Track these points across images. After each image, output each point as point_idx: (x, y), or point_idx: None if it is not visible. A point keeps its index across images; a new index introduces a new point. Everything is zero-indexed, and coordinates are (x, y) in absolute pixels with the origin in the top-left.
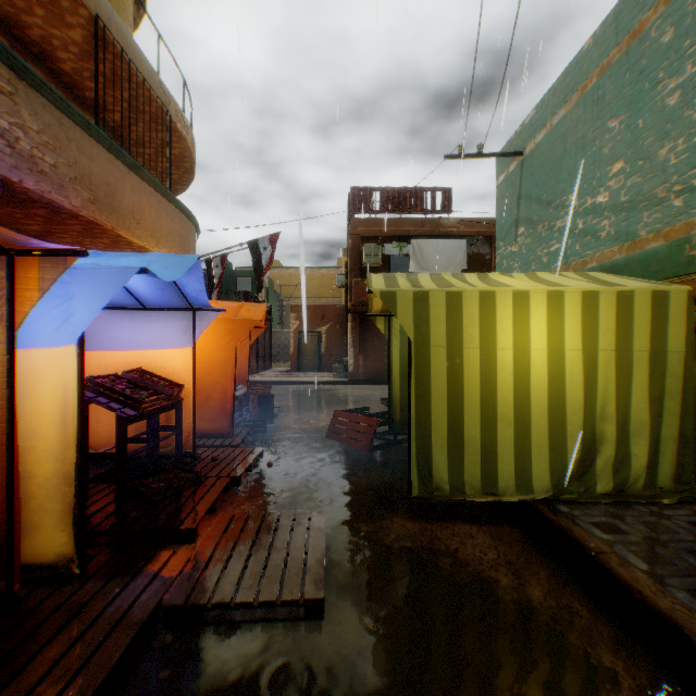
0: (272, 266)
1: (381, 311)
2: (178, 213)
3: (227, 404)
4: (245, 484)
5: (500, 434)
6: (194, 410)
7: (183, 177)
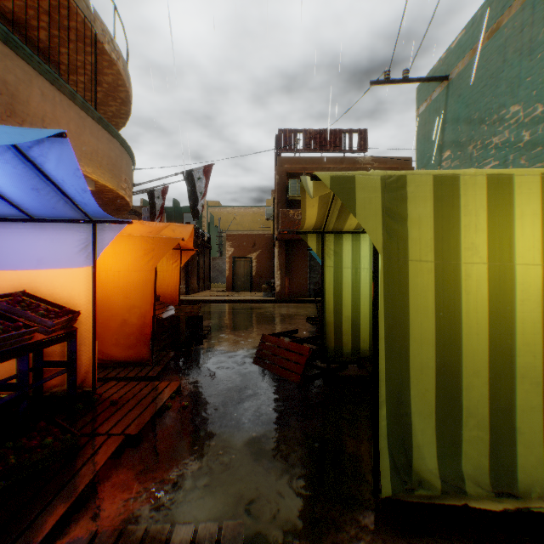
0: (213, 206)
1: (313, 227)
2: (107, 135)
3: (146, 329)
4: (146, 441)
5: (520, 398)
6: (93, 341)
7: (121, 110)
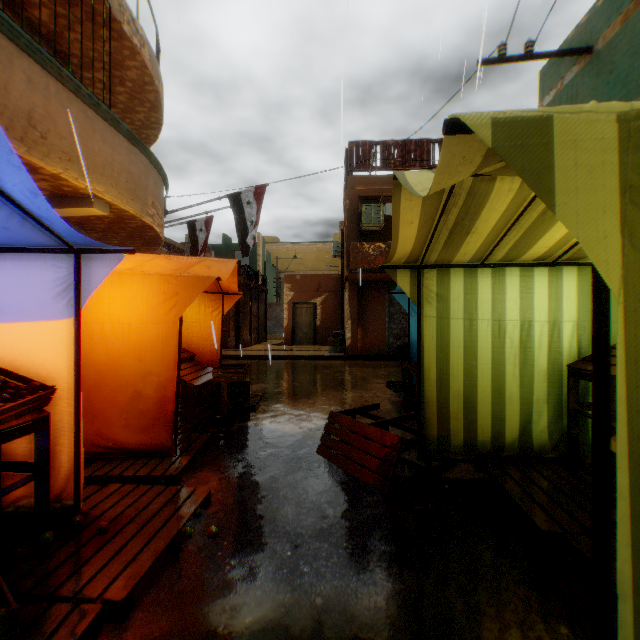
0: (270, 242)
1: (407, 259)
2: (126, 143)
3: (168, 404)
4: (140, 608)
5: None
6: (76, 432)
7: (150, 118)
